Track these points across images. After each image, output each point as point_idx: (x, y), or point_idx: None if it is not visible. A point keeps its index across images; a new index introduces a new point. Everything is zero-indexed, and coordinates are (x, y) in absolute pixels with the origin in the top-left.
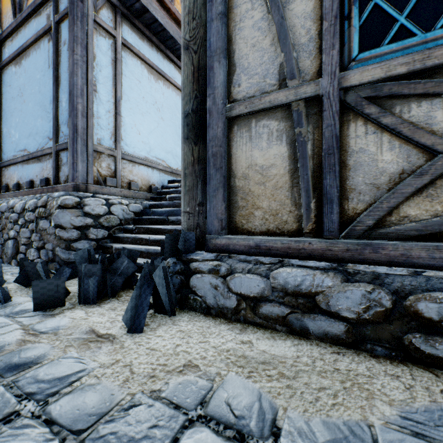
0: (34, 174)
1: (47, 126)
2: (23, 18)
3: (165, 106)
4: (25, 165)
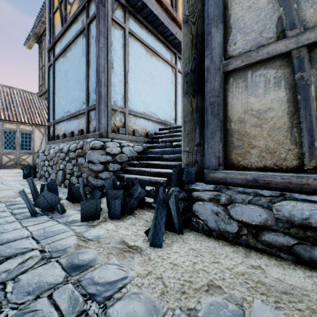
0: (74, 127)
1: (82, 95)
2: (67, 25)
3: (157, 75)
4: (68, 121)
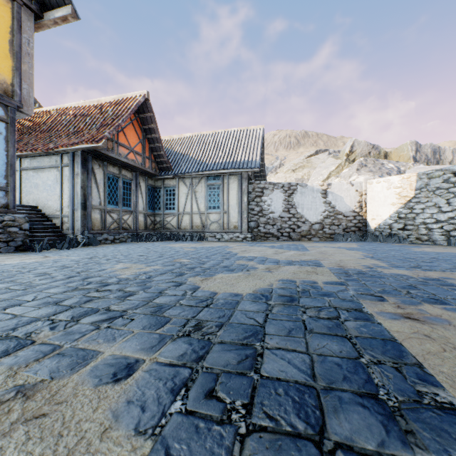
0: None
1: None
2: None
3: None
4: None
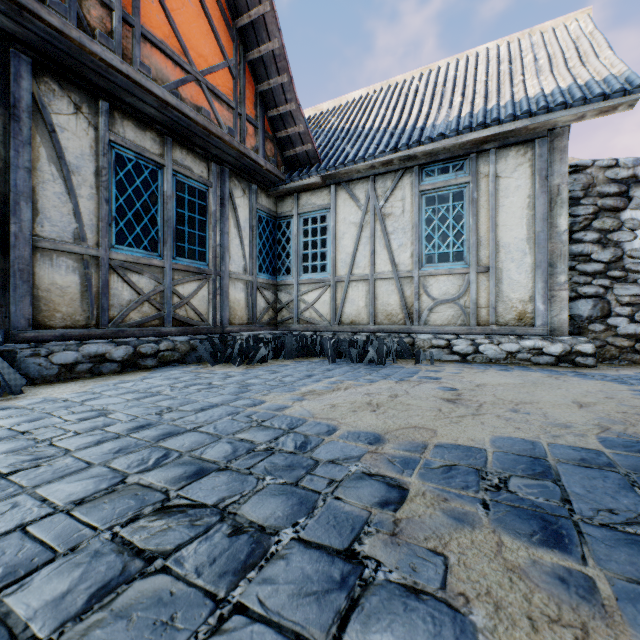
0: None
1: None
2: None
3: None
4: None
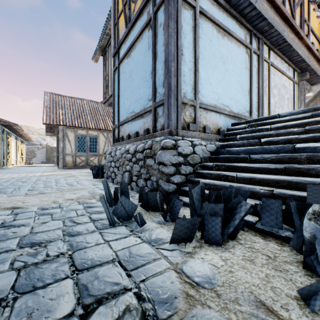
0: (139, 127)
1: (147, 91)
2: (132, 24)
3: (229, 59)
4: (133, 122)
